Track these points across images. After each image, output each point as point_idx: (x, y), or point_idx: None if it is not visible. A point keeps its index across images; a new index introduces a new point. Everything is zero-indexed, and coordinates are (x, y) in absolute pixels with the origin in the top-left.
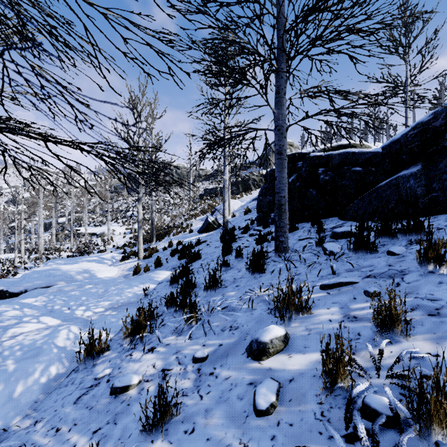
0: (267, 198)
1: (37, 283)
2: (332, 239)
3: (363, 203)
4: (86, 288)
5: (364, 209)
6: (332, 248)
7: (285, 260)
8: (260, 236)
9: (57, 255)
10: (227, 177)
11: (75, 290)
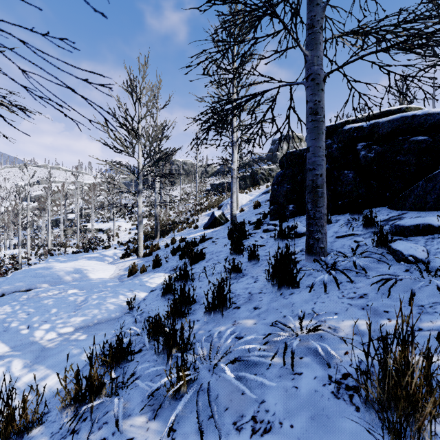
0: (284, 186)
1: (17, 286)
2: (396, 236)
3: (435, 184)
4: (64, 295)
5: (439, 192)
6: (412, 252)
7: (327, 267)
8: (279, 232)
9: (63, 251)
10: (235, 166)
11: (51, 298)
